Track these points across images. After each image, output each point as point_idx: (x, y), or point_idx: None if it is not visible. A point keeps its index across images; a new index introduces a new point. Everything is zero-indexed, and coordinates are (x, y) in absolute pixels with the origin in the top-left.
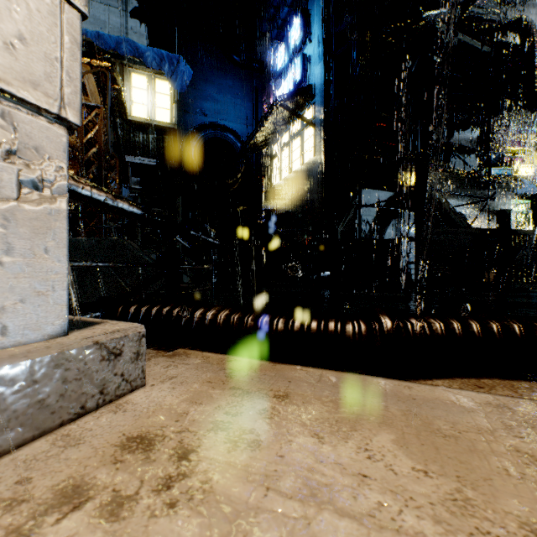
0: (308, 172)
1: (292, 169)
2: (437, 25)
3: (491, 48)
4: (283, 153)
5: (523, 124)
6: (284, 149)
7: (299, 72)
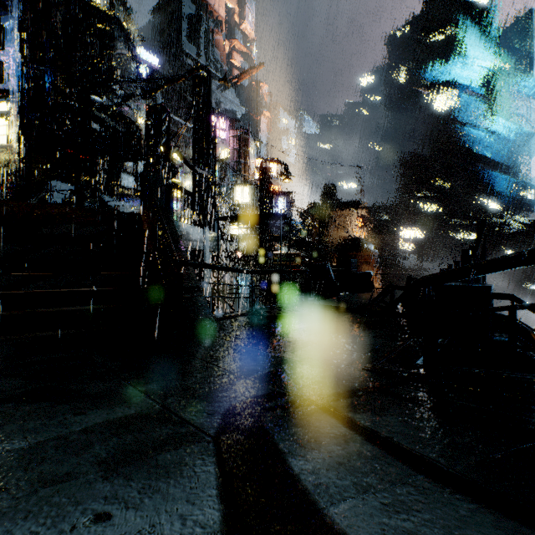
0: (1, 154)
1: None
2: (94, 111)
3: (126, 130)
4: None
5: (184, 165)
6: None
7: None
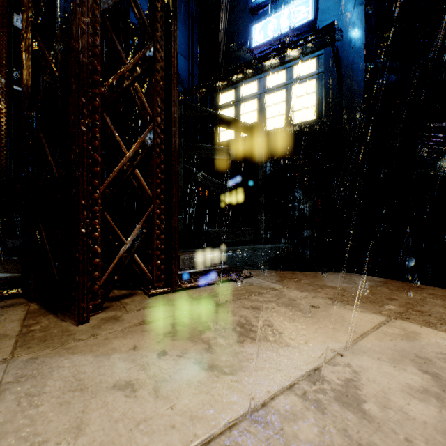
0: (311, 134)
1: (266, 127)
2: None
3: None
4: (243, 105)
5: None
6: (245, 101)
7: (308, 10)
